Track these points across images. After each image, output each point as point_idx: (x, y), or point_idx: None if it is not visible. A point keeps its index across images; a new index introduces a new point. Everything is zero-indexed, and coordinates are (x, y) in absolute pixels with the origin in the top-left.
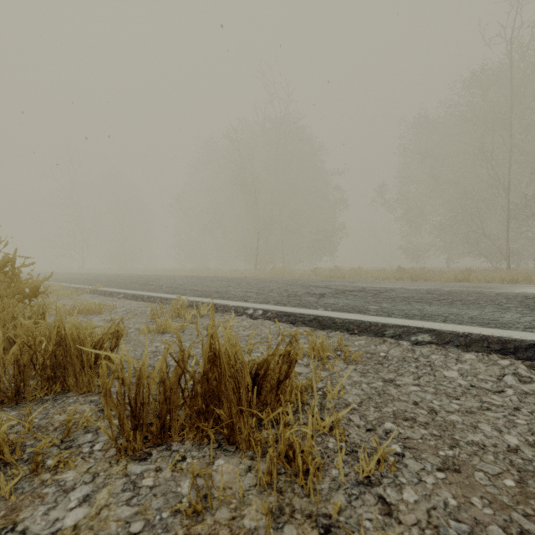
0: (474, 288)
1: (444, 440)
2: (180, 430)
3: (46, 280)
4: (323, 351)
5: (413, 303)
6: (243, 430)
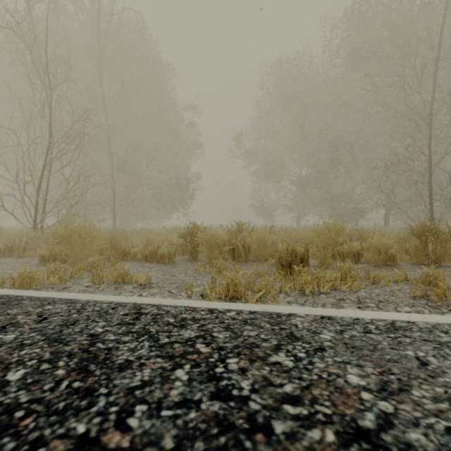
0: None
1: None
2: None
3: None
4: None
5: None
6: None
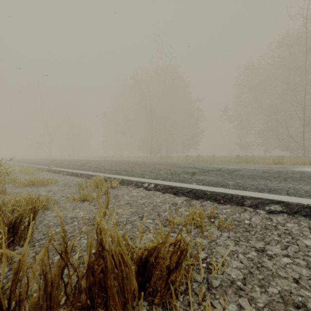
0: (293, 169)
1: None
2: None
3: None
4: (201, 219)
5: (258, 179)
6: None
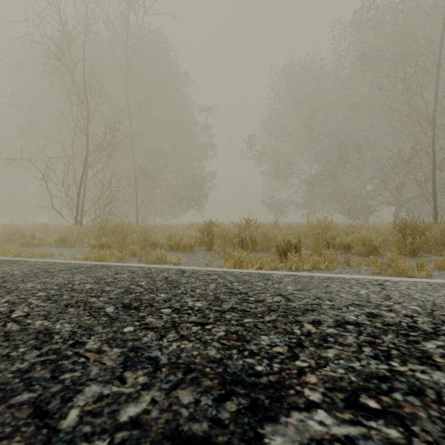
0: None
1: None
2: None
3: None
4: None
5: None
6: None
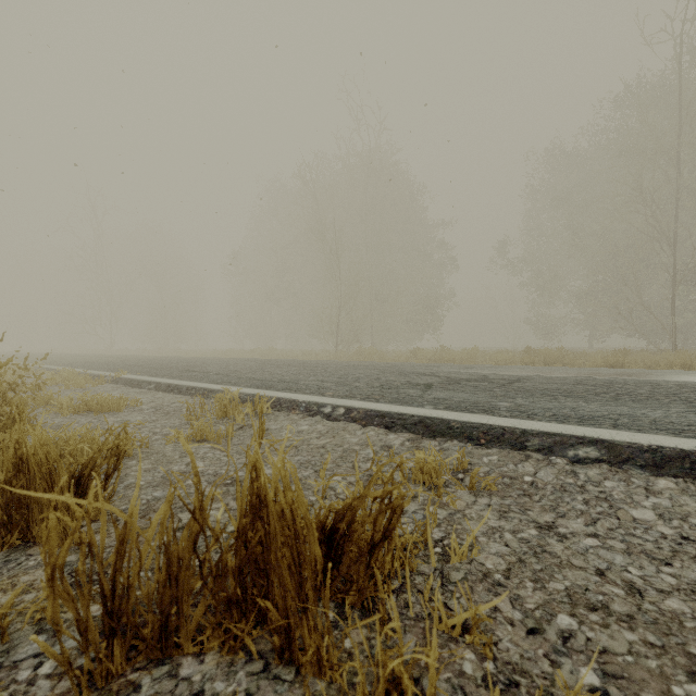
0: (641, 377)
1: (673, 658)
2: (196, 634)
3: (3, 366)
4: (437, 473)
5: (560, 398)
6: (309, 642)
